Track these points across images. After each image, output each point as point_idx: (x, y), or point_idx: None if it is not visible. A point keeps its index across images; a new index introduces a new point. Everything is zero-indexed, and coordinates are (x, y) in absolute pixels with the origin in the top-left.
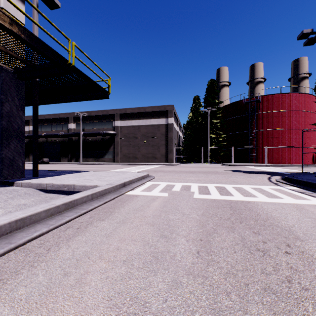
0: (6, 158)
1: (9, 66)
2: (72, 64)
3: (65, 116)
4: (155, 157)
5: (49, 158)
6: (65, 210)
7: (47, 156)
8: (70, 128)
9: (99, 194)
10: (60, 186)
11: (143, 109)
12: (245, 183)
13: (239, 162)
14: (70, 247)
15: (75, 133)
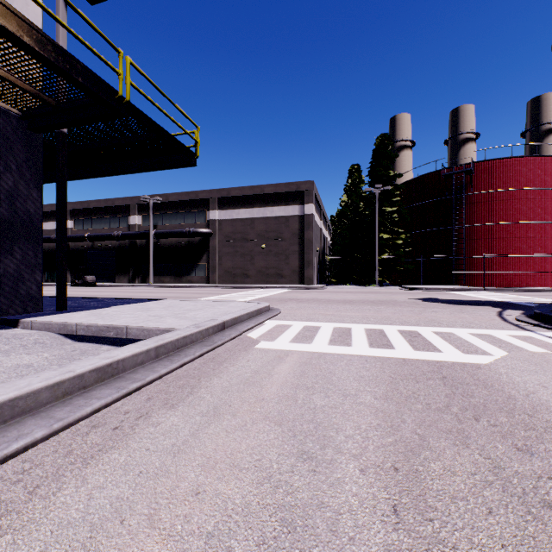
0: (6, 276)
1: (11, 105)
2: (125, 98)
3: (125, 203)
4: (280, 274)
5: (96, 277)
6: (97, 382)
7: (94, 272)
8: (132, 224)
9: (172, 346)
10: (101, 330)
11: (260, 189)
12: (456, 325)
13: (433, 284)
14: (86, 484)
15: (140, 232)
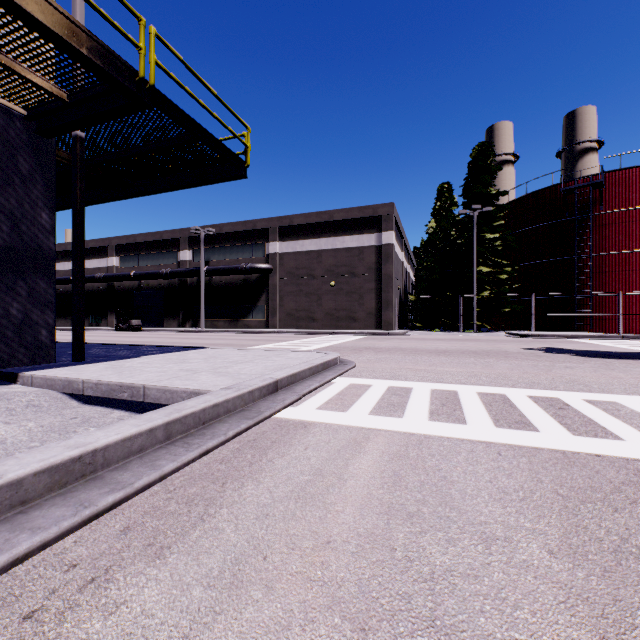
0: (8, 318)
1: (13, 102)
2: (149, 82)
3: (174, 237)
4: (353, 317)
5: (143, 320)
6: (51, 490)
7: (140, 316)
8: (182, 260)
9: (194, 420)
10: (113, 389)
11: (329, 215)
12: (615, 389)
13: (548, 329)
14: None
15: (191, 269)
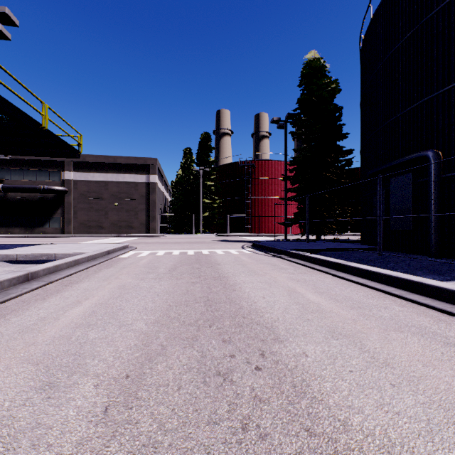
0: None
1: None
2: (45, 127)
3: None
4: (131, 226)
5: None
6: (74, 265)
7: None
8: None
9: (92, 257)
10: (37, 256)
11: (114, 159)
12: (220, 249)
13: (235, 232)
14: (100, 274)
15: None
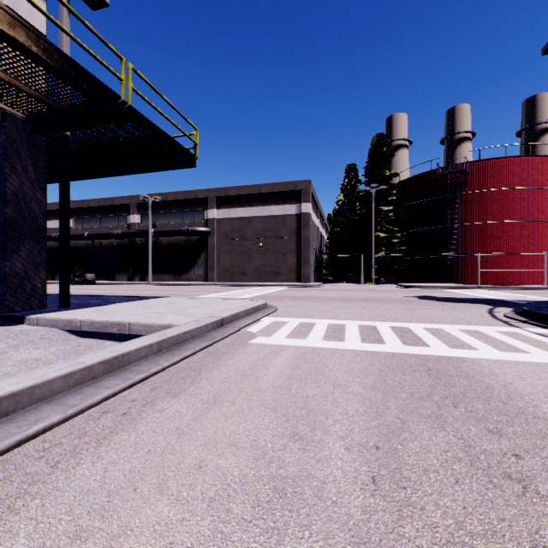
0: (12, 274)
1: (17, 109)
2: (127, 103)
3: (124, 202)
4: (278, 272)
5: (96, 275)
6: (105, 373)
7: (93, 270)
8: (131, 223)
9: (173, 341)
10: (105, 326)
11: (258, 188)
12: (446, 322)
13: (428, 282)
14: (101, 460)
15: (140, 230)
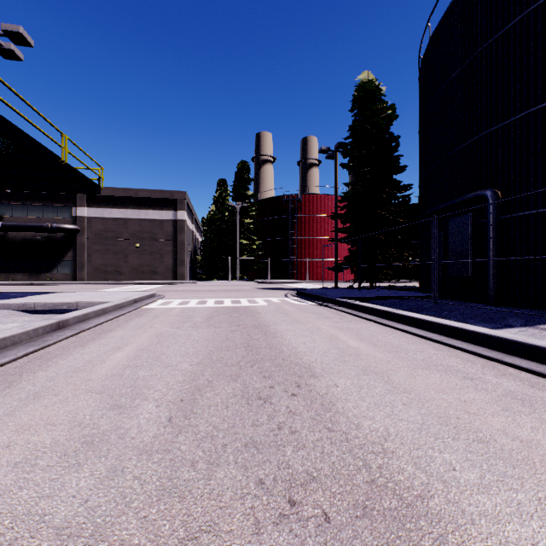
0: None
1: None
2: (65, 161)
3: None
4: (155, 271)
5: None
6: (102, 314)
7: None
8: None
9: (119, 306)
10: (57, 305)
11: (135, 192)
12: (260, 297)
13: (278, 279)
14: (132, 323)
15: None
